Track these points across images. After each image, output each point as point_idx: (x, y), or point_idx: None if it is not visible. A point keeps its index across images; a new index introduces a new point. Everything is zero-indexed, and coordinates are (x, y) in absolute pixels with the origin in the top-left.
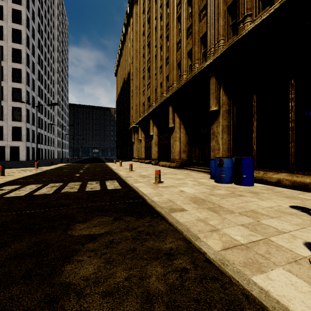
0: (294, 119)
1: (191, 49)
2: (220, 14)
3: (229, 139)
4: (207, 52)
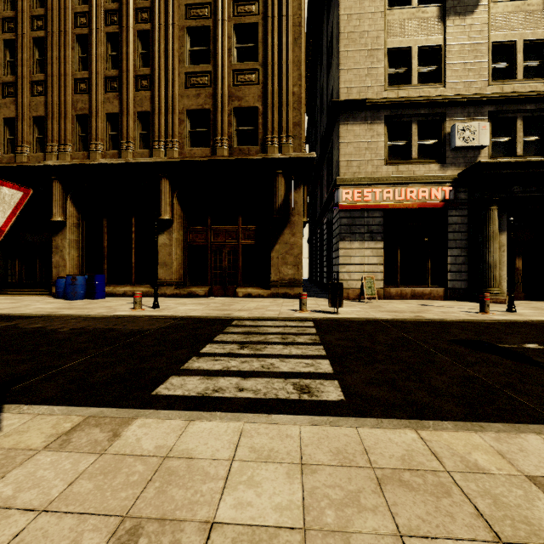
0: (135, 246)
1: (13, 118)
2: (67, 116)
3: (78, 255)
4: (47, 145)
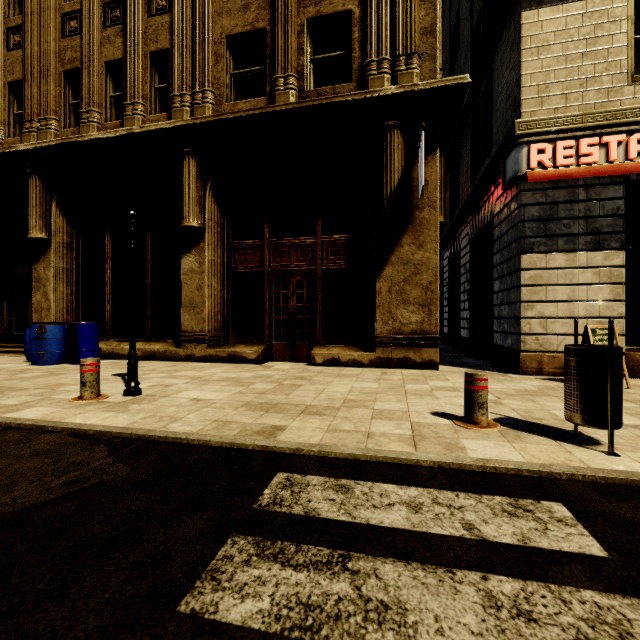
0: (151, 276)
1: None
2: (51, 73)
3: (71, 292)
4: (23, 122)
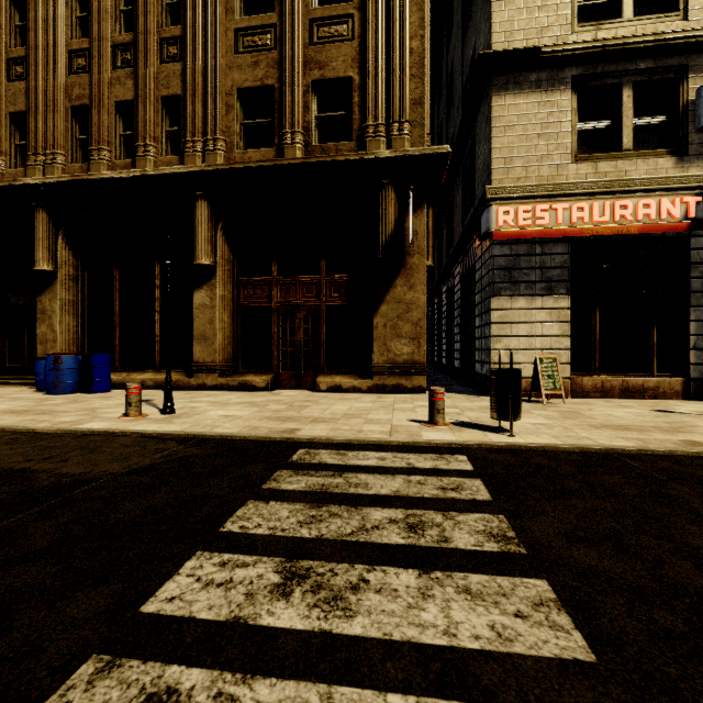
0: (161, 309)
1: None
2: (58, 109)
3: (76, 324)
4: (28, 155)
